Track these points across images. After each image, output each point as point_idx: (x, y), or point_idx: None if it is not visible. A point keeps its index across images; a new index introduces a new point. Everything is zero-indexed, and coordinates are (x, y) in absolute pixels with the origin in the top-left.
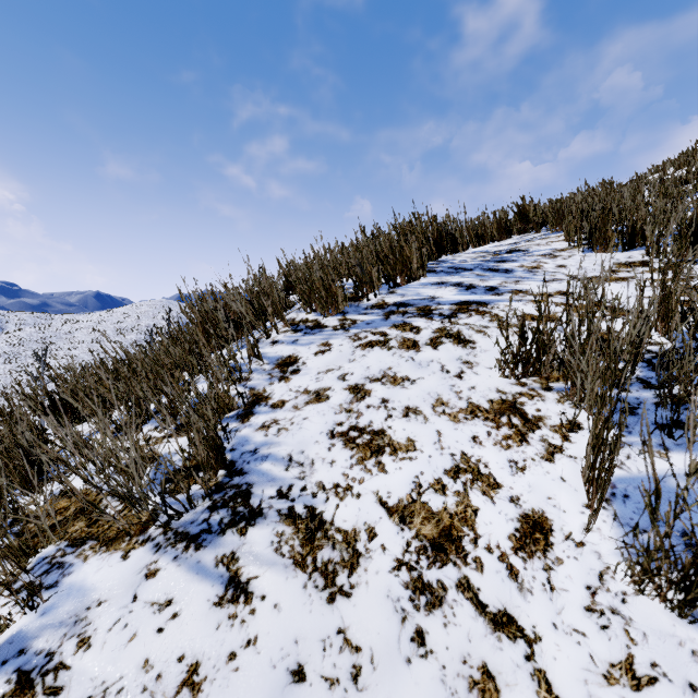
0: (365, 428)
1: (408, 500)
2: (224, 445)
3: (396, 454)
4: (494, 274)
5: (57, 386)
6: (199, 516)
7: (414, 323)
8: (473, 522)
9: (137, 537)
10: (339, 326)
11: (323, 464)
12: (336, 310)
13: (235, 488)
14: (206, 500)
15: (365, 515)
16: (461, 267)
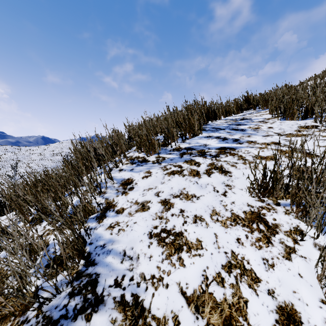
0: (171, 230)
1: (200, 290)
2: (86, 239)
3: (190, 251)
4: (236, 131)
5: (1, 194)
6: (61, 301)
7: (196, 160)
8: (246, 313)
9: (19, 317)
10: (156, 161)
11: (144, 258)
12: (154, 152)
13: (87, 276)
14: (68, 286)
15: (172, 303)
16: (219, 128)
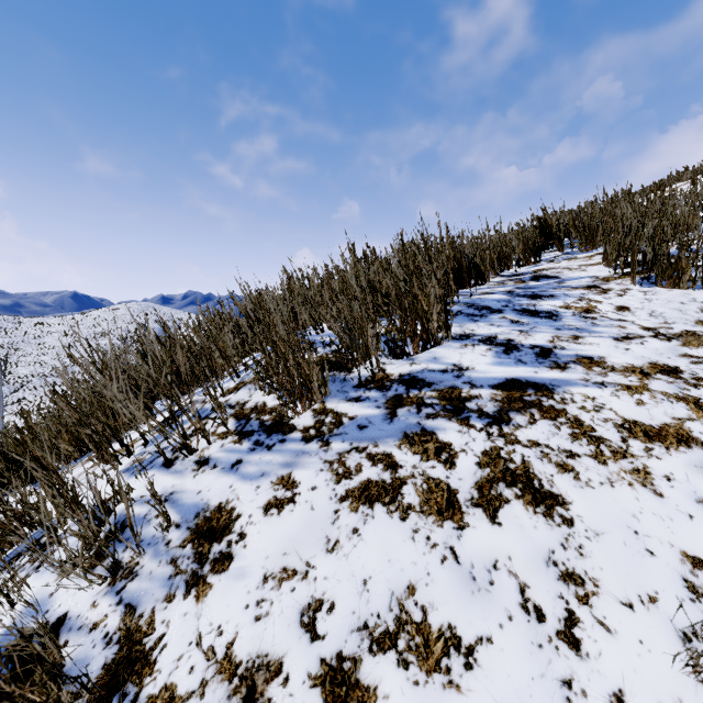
0: None
1: None
2: None
3: None
4: (535, 320)
5: None
6: None
7: (441, 433)
8: None
9: None
10: (313, 430)
11: None
12: (308, 403)
13: None
14: None
15: None
16: (485, 306)
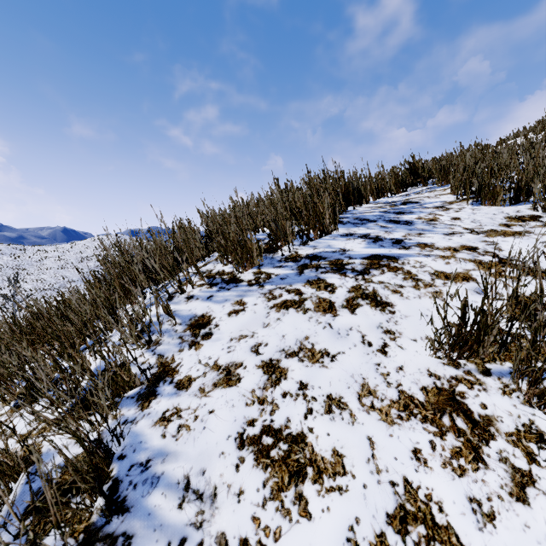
0: (282, 430)
1: None
2: (113, 446)
3: (321, 480)
4: (397, 226)
5: None
6: None
7: (328, 279)
8: None
9: None
10: (254, 281)
11: (228, 496)
12: (251, 265)
13: (107, 542)
14: None
15: None
16: (365, 218)
